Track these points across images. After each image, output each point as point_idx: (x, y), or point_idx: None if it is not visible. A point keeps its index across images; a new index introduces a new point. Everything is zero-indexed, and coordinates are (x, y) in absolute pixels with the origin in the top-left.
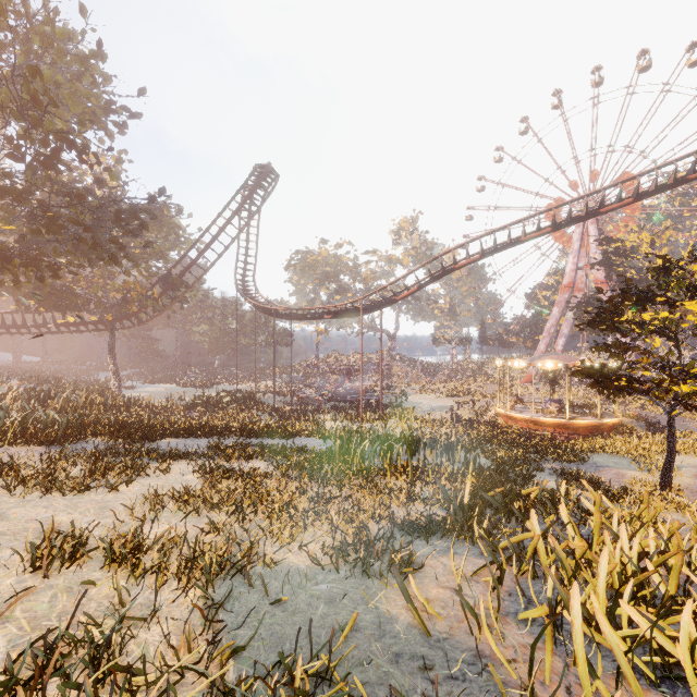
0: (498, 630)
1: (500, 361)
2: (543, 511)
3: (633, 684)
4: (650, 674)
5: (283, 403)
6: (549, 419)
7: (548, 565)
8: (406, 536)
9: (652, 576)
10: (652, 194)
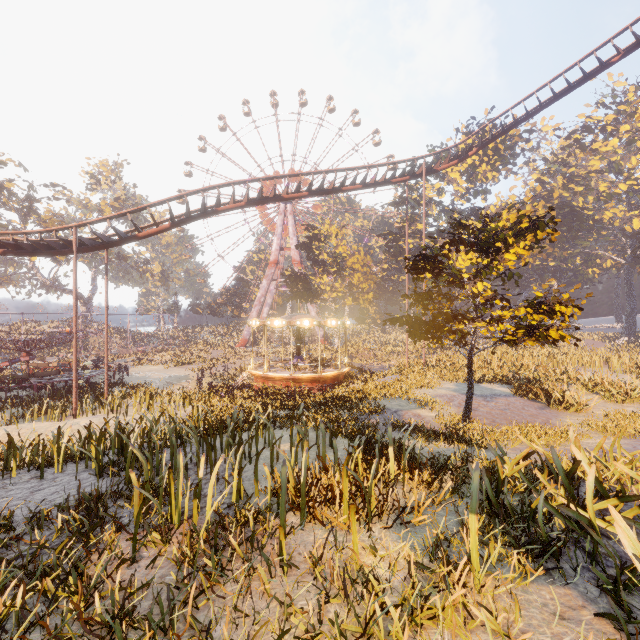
0: None
1: (257, 320)
2: None
3: None
4: None
5: None
6: (307, 375)
7: None
8: None
9: None
10: (373, 186)
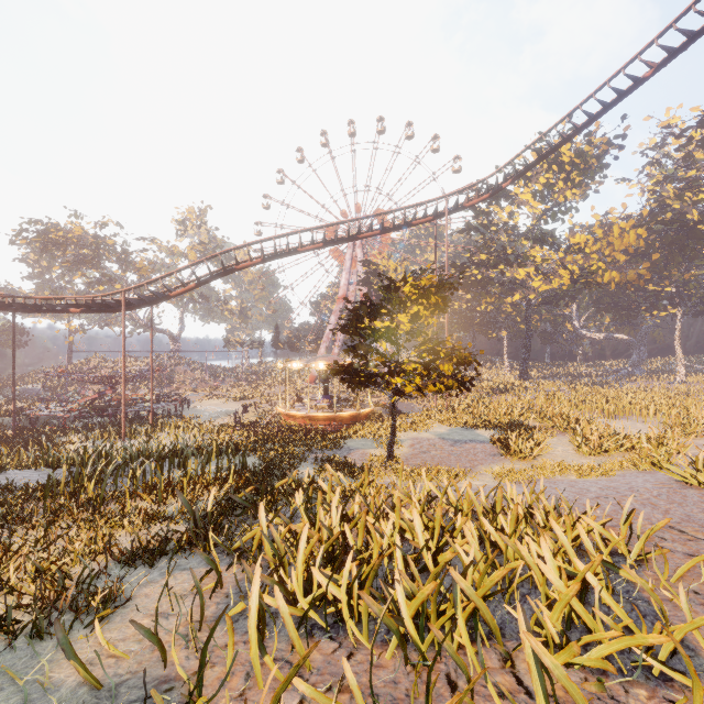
0: (194, 642)
1: (281, 362)
2: (286, 500)
3: (297, 644)
4: (325, 625)
5: (1, 427)
6: (321, 414)
7: (271, 553)
8: (128, 567)
9: (348, 536)
10: (392, 230)
